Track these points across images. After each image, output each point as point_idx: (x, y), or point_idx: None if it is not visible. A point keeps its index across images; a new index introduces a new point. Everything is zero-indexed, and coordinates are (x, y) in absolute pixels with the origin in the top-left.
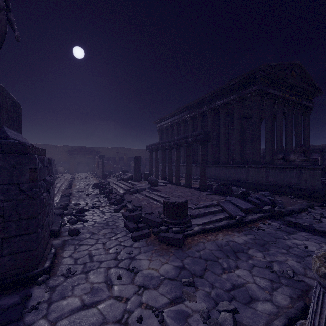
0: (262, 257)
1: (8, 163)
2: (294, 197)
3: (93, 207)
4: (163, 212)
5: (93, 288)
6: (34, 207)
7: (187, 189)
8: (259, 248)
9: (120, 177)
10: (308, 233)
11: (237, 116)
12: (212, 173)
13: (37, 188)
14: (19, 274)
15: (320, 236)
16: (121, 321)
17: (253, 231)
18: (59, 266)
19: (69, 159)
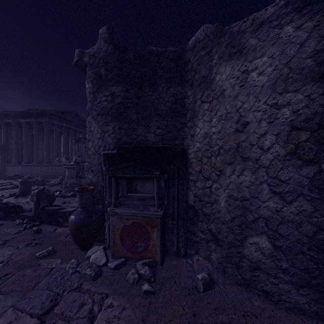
0: None
1: None
2: None
3: None
4: None
5: None
6: None
7: None
8: None
9: None
10: None
11: (35, 133)
12: (16, 170)
13: None
14: None
15: None
16: None
17: None
18: None
19: None
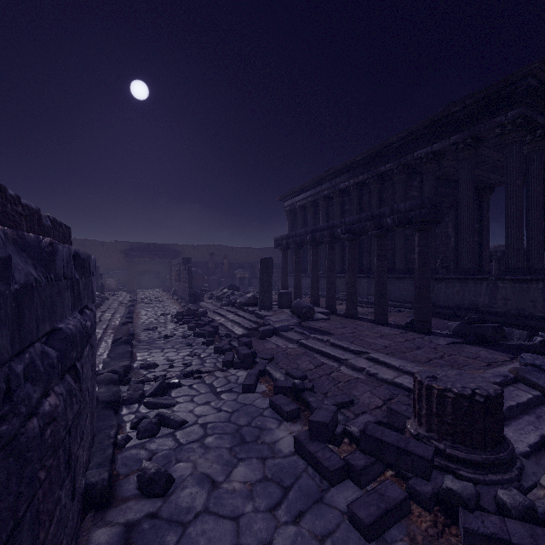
0: None
1: None
2: None
3: (189, 373)
4: (424, 420)
5: None
6: None
7: (385, 329)
8: None
9: (227, 300)
10: None
11: (465, 176)
12: (405, 293)
13: None
14: None
15: None
16: None
17: None
18: None
19: (126, 265)
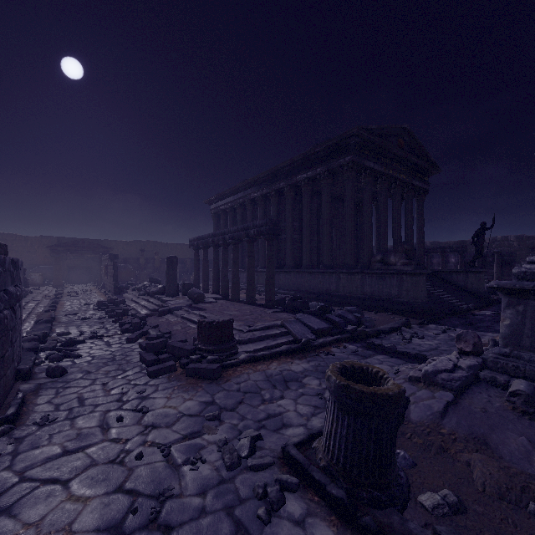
0: (317, 385)
1: None
2: (393, 314)
3: (93, 336)
4: (198, 337)
5: (81, 433)
6: None
7: (247, 306)
8: (317, 376)
9: (144, 290)
10: (386, 356)
11: (325, 198)
12: (291, 283)
13: None
14: None
15: (399, 358)
16: (115, 460)
17: (320, 356)
18: (30, 415)
19: (53, 260)
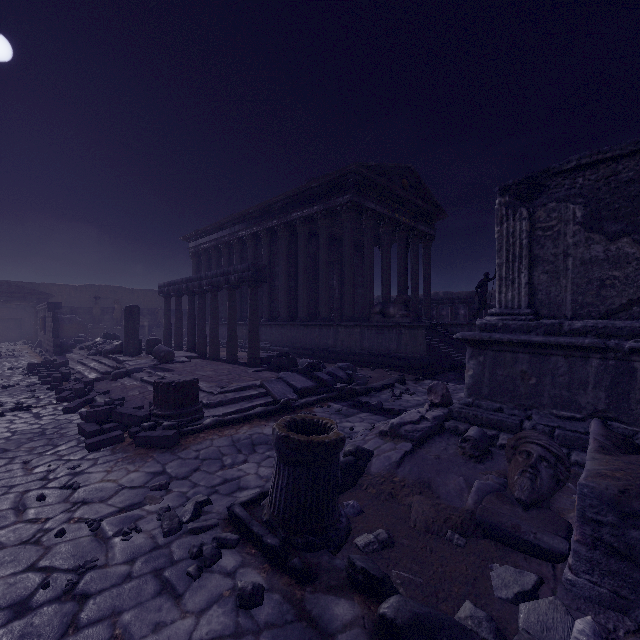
0: None
1: None
2: (391, 370)
3: (17, 408)
4: (153, 401)
5: None
6: None
7: (226, 366)
8: None
9: (95, 349)
10: (370, 413)
11: (322, 241)
12: (285, 338)
13: None
14: None
15: (382, 415)
16: (29, 541)
17: None
18: None
19: None
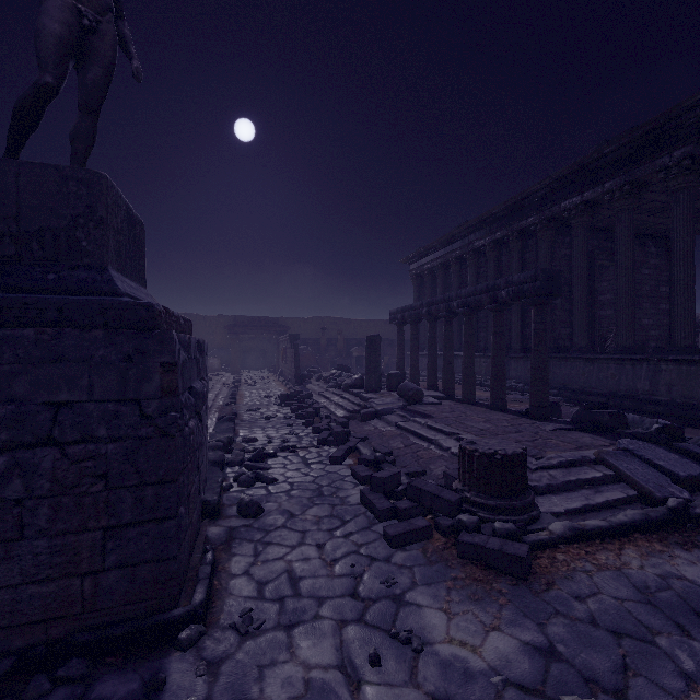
0: None
1: (118, 352)
2: None
3: (285, 447)
4: (461, 476)
5: (311, 682)
6: (171, 455)
7: (497, 415)
8: None
9: (334, 381)
10: None
11: (622, 231)
12: (550, 376)
13: (178, 411)
14: (140, 614)
15: None
16: None
17: None
18: (224, 600)
19: (229, 342)
